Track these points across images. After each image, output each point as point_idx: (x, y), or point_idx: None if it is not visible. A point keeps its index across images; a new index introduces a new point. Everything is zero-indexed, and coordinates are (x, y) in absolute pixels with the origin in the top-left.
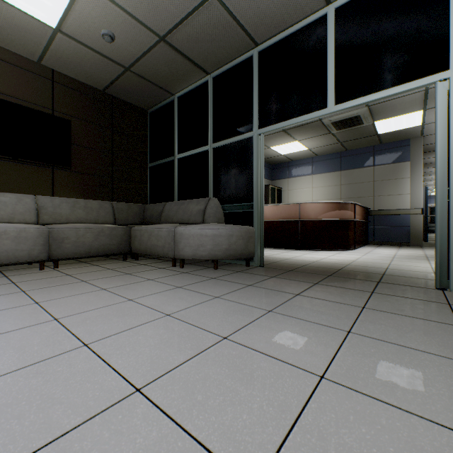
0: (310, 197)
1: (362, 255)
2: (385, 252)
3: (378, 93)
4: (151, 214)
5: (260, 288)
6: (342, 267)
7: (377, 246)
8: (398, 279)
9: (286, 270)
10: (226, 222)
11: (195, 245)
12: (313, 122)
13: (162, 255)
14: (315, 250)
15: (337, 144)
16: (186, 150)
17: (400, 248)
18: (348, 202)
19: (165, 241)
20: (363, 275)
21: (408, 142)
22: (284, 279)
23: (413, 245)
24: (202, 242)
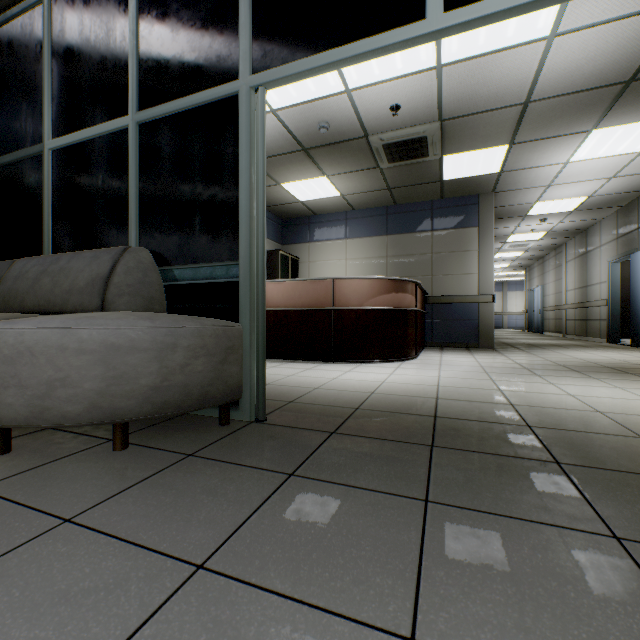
0: (343, 274)
1: (438, 371)
2: (462, 361)
3: None
4: None
5: (243, 593)
6: (434, 406)
7: (441, 350)
8: (580, 446)
9: (322, 430)
10: (171, 310)
11: (37, 381)
12: (355, 139)
13: None
14: (359, 362)
15: (385, 190)
16: (73, 129)
17: (473, 353)
18: (410, 280)
19: None
20: (499, 436)
21: (476, 199)
22: (325, 484)
23: (482, 347)
24: (66, 371)
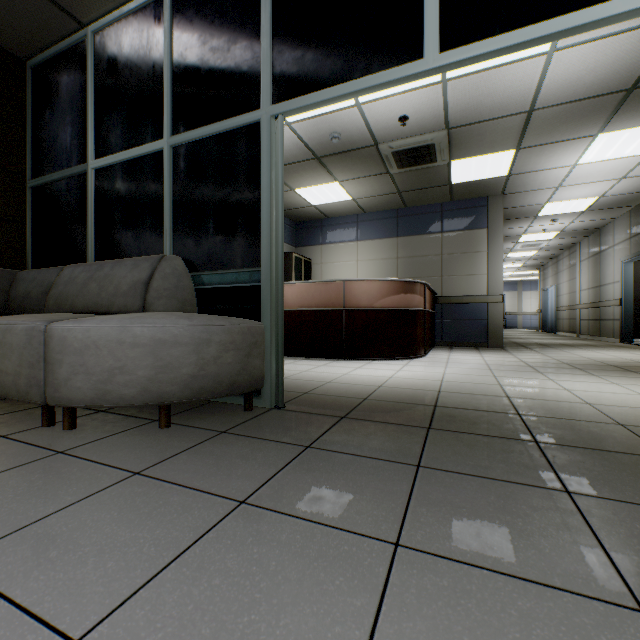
0: (354, 276)
1: (444, 368)
2: (469, 359)
3: (535, 25)
4: (25, 290)
5: (275, 517)
6: (435, 398)
7: (450, 349)
8: (560, 429)
9: (333, 415)
10: (201, 310)
11: (101, 369)
12: (366, 147)
13: (15, 396)
14: (369, 360)
15: (395, 194)
16: (113, 150)
17: (481, 352)
18: (418, 281)
19: (22, 360)
20: (490, 421)
21: (485, 201)
22: (336, 454)
23: (491, 347)
24: (124, 361)
